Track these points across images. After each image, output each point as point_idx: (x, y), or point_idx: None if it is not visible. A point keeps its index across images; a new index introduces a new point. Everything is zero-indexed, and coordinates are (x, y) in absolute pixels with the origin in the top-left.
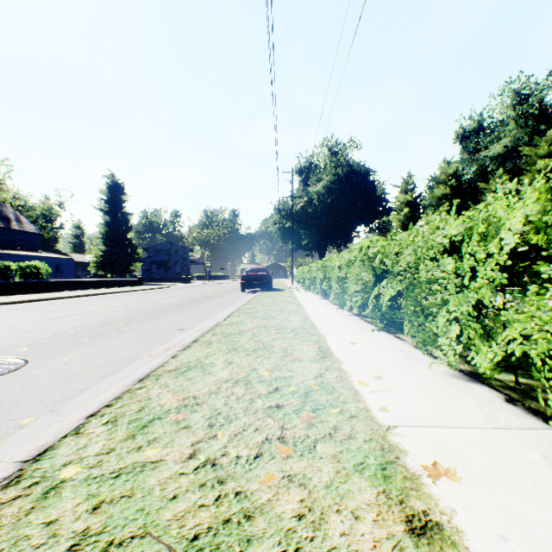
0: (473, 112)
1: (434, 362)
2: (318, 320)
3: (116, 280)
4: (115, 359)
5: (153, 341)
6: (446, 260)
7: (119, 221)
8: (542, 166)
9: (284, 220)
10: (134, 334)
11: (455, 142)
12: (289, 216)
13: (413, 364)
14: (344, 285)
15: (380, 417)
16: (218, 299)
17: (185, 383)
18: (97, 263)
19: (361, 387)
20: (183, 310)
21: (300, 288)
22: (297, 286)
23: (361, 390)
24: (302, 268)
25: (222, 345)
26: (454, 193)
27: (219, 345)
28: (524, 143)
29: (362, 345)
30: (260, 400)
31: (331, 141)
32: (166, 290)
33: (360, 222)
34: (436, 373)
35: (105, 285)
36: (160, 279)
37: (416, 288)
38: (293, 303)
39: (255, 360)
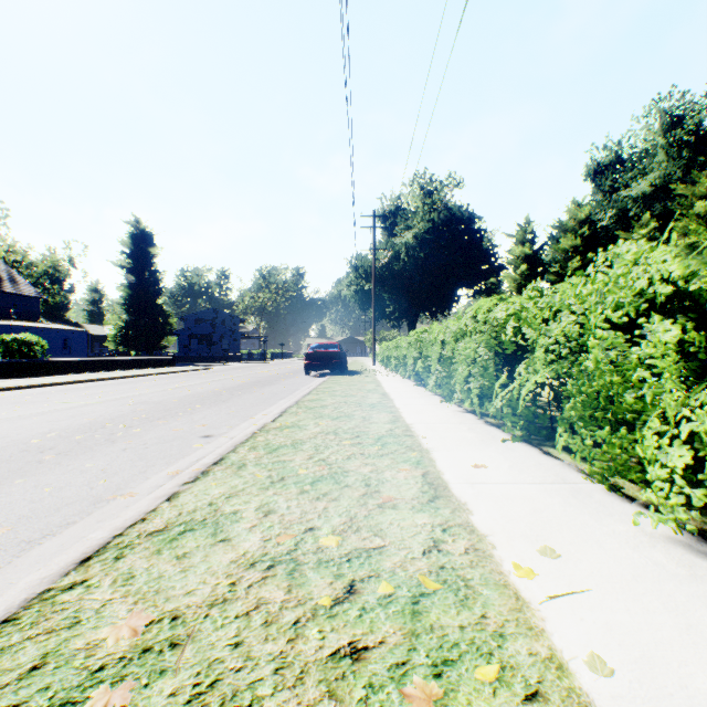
0: (609, 140)
1: (646, 517)
2: (415, 420)
3: (139, 359)
4: (76, 496)
5: (154, 459)
6: (658, 326)
7: (146, 281)
8: (702, 210)
9: (362, 280)
10: (132, 444)
11: (586, 179)
12: (369, 275)
13: (599, 514)
14: (451, 368)
15: (599, 694)
16: (272, 386)
17: (169, 570)
18: (117, 337)
19: (524, 582)
20: (219, 402)
21: (384, 370)
22: (380, 367)
23: (526, 590)
24: (386, 343)
25: (262, 470)
26: (586, 245)
27: (256, 470)
28: (678, 180)
29: (494, 469)
30: (316, 629)
31: (424, 178)
32: (204, 372)
33: (461, 284)
34: (653, 537)
35: (123, 365)
36: (201, 357)
37: (592, 376)
38: (376, 392)
39: (314, 504)
